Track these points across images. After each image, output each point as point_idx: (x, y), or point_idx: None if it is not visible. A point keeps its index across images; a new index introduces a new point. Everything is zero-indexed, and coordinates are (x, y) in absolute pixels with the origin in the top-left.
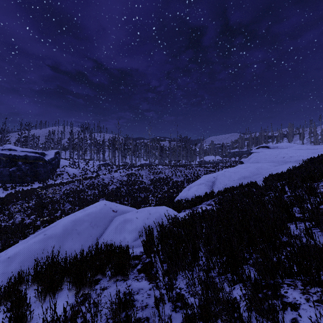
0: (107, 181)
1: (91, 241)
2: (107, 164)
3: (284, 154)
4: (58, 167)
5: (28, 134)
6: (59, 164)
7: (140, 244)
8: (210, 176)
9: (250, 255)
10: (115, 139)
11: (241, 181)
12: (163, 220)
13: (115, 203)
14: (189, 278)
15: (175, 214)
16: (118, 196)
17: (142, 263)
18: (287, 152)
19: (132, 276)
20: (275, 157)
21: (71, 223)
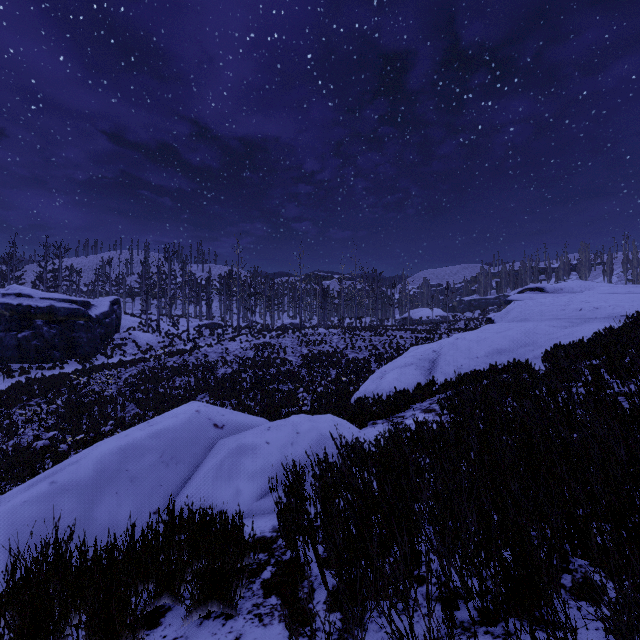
0: (215, 359)
1: (161, 499)
2: (215, 324)
3: (582, 303)
4: (118, 330)
5: (59, 265)
6: (120, 324)
7: (273, 505)
8: (425, 349)
9: (568, 564)
10: (231, 275)
11: (494, 360)
12: (327, 448)
13: (228, 403)
14: (401, 636)
15: (355, 432)
16: (235, 389)
17: (274, 563)
18: (588, 299)
19: (247, 603)
20: (562, 309)
21: (116, 454)
